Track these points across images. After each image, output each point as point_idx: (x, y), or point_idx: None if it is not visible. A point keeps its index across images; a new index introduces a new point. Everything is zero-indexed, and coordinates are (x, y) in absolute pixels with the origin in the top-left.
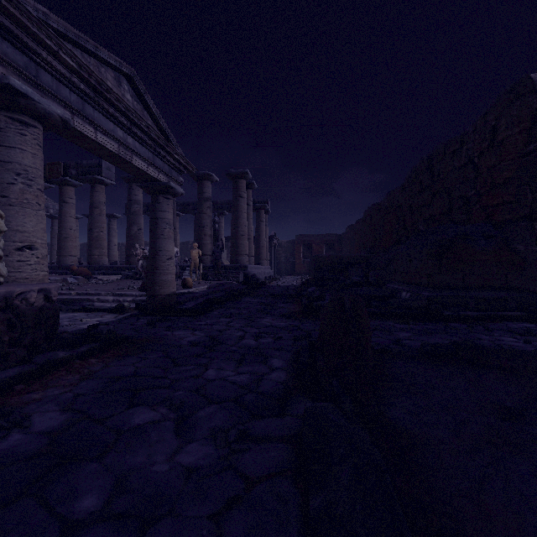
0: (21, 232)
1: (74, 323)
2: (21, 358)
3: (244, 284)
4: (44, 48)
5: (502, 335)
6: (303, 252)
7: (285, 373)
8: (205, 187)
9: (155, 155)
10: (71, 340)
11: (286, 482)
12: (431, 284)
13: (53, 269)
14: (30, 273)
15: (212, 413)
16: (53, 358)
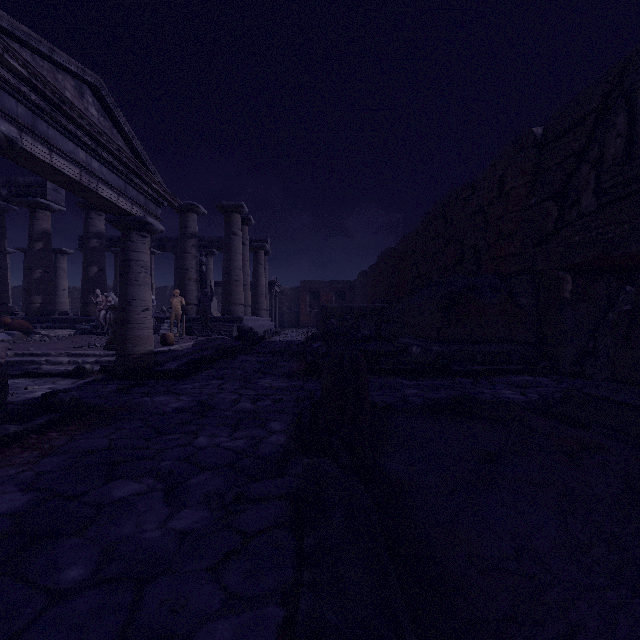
0: None
1: (16, 392)
2: None
3: (239, 339)
4: None
5: (503, 388)
6: (309, 302)
7: (285, 436)
8: (190, 221)
9: (128, 183)
10: (19, 412)
11: (283, 532)
12: (441, 337)
13: None
14: None
15: (206, 479)
16: (2, 433)
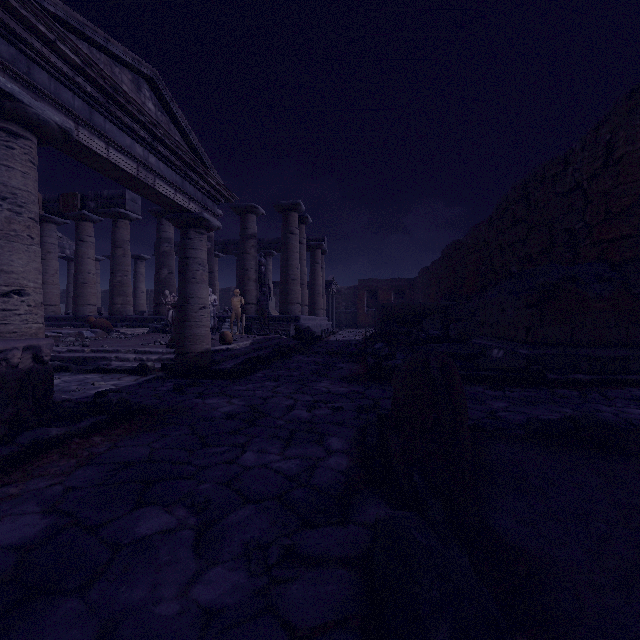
0: (7, 273)
1: (83, 387)
2: None
3: (296, 338)
4: (38, 37)
5: (627, 405)
6: (367, 301)
7: (347, 458)
8: (249, 222)
9: (185, 179)
10: (74, 410)
11: (351, 639)
12: (531, 339)
13: (68, 321)
14: (19, 325)
15: (248, 518)
16: (42, 437)
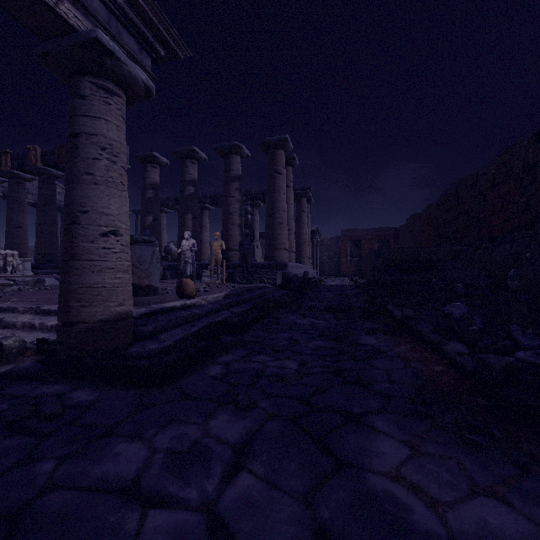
0: None
1: None
2: None
3: (283, 287)
4: None
5: None
6: (350, 250)
7: None
8: (233, 163)
9: None
10: None
11: None
12: None
13: None
14: None
15: None
16: None
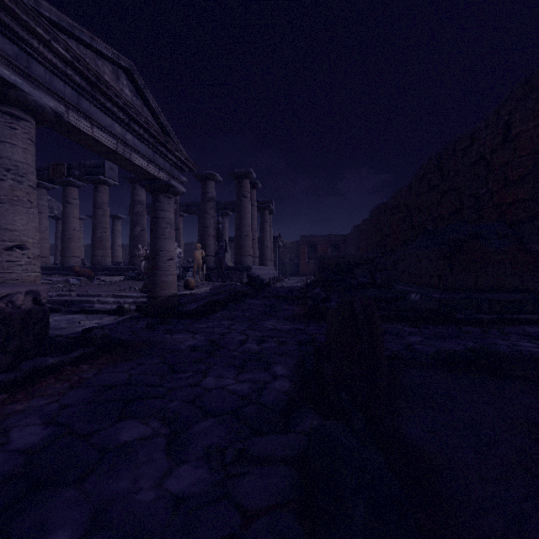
0: (11, 231)
1: (71, 325)
2: (6, 365)
3: (248, 285)
4: (36, 37)
5: (519, 339)
6: (308, 253)
7: (289, 382)
8: (209, 187)
9: (155, 153)
10: (65, 344)
11: (289, 517)
12: (442, 285)
13: (56, 270)
14: (21, 274)
15: (208, 428)
16: (41, 365)
